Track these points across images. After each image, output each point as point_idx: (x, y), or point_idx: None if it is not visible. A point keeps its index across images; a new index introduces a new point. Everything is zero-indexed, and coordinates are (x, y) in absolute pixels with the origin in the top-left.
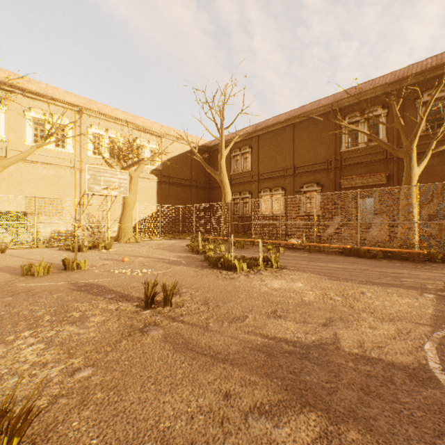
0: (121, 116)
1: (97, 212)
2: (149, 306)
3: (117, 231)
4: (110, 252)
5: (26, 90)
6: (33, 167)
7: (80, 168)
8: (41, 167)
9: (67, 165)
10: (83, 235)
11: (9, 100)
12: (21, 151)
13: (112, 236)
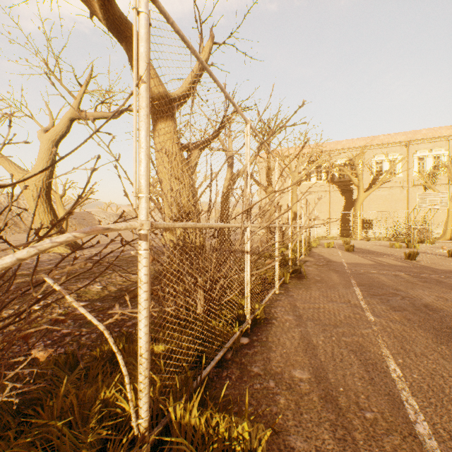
0: (444, 133)
1: (421, 218)
2: (449, 257)
3: (440, 233)
4: (432, 245)
5: (372, 146)
6: (375, 192)
7: (406, 186)
8: (379, 191)
9: (397, 186)
10: (408, 235)
11: (365, 158)
12: (368, 183)
13: (435, 237)
